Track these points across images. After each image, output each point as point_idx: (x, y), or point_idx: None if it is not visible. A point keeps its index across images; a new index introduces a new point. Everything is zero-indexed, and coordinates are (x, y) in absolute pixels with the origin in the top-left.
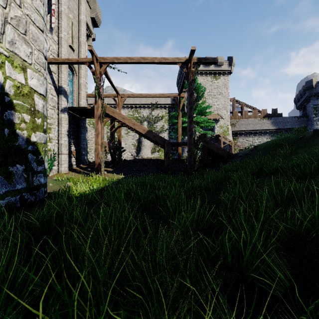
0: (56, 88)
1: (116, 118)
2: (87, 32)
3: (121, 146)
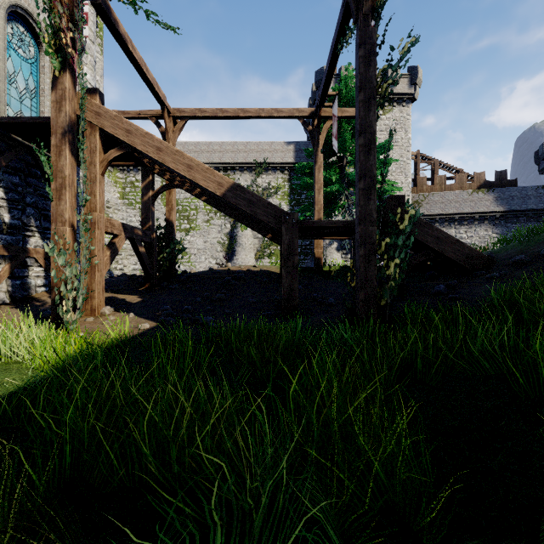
0: None
1: (140, 151)
2: None
3: (174, 240)
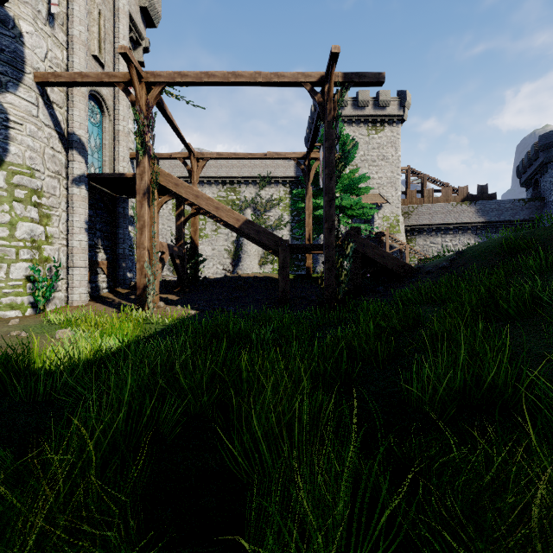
0: (62, 136)
1: (183, 197)
2: (133, 35)
3: (197, 253)
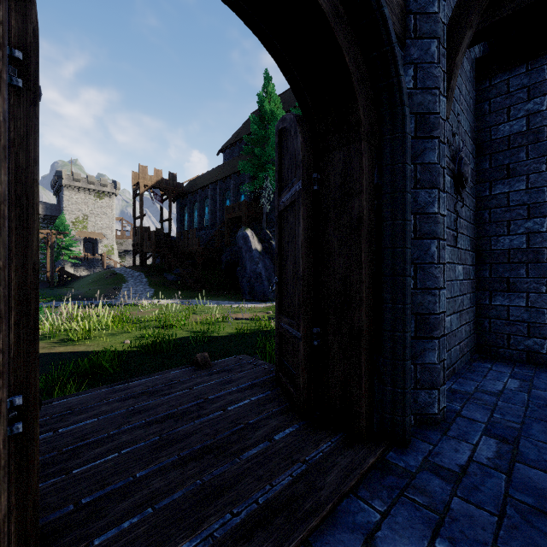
0: None
1: None
2: None
3: None
